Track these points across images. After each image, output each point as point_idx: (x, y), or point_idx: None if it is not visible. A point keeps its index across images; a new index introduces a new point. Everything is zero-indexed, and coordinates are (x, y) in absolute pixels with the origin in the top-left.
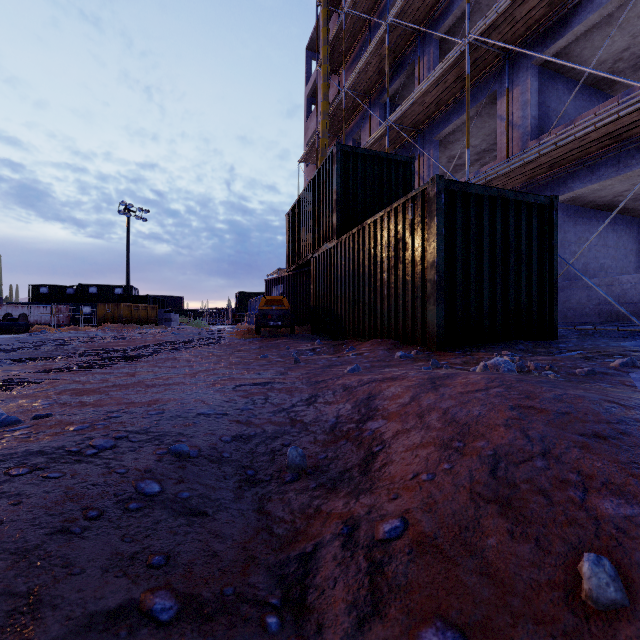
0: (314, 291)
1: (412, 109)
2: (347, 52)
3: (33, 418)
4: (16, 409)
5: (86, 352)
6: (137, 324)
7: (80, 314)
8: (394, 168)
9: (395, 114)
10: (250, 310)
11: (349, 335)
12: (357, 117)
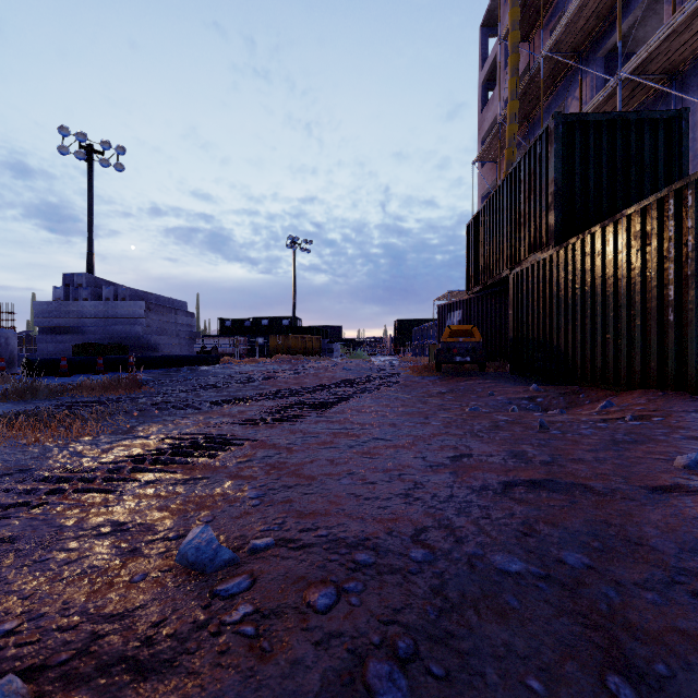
0: (513, 317)
1: (666, 45)
2: (543, 7)
3: (250, 551)
4: (223, 504)
5: (272, 393)
6: (303, 355)
7: (256, 346)
8: (649, 132)
9: (634, 60)
10: (414, 340)
11: (582, 379)
12: (558, 87)
